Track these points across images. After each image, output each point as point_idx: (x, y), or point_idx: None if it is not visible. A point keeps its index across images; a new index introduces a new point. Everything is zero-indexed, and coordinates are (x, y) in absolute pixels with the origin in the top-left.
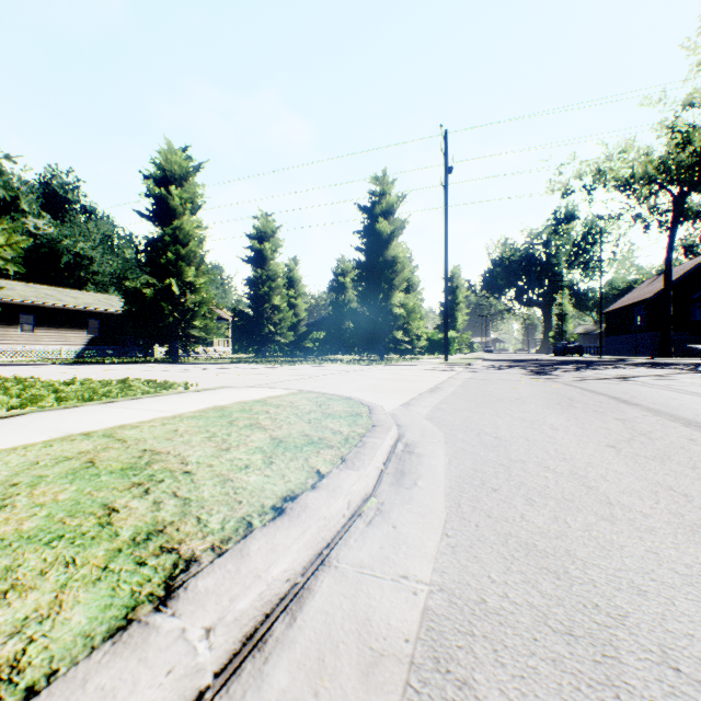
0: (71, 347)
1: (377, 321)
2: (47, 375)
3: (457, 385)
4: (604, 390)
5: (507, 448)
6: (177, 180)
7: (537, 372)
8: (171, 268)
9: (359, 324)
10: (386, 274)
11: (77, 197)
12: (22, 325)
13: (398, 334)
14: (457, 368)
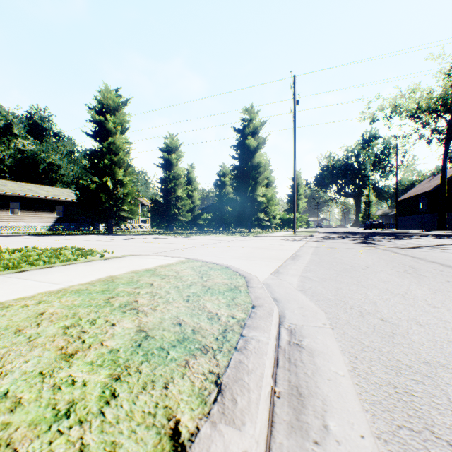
0: (44, 224)
1: (246, 206)
2: (12, 243)
3: (310, 252)
4: (429, 258)
5: (407, 339)
6: (112, 111)
7: (363, 242)
8: (107, 170)
9: (235, 208)
10: (252, 174)
11: (50, 126)
12: (13, 209)
13: (261, 215)
14: (304, 238)
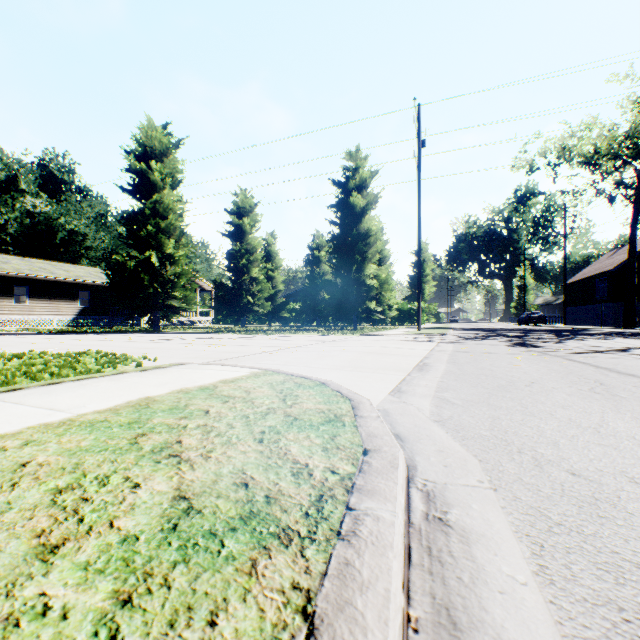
0: (63, 317)
1: (351, 292)
2: (13, 346)
3: (445, 360)
4: (622, 368)
5: (622, 510)
6: (158, 155)
7: (520, 344)
8: (151, 241)
9: (334, 295)
10: (359, 246)
11: (72, 179)
12: (19, 297)
13: (371, 304)
14: (433, 339)
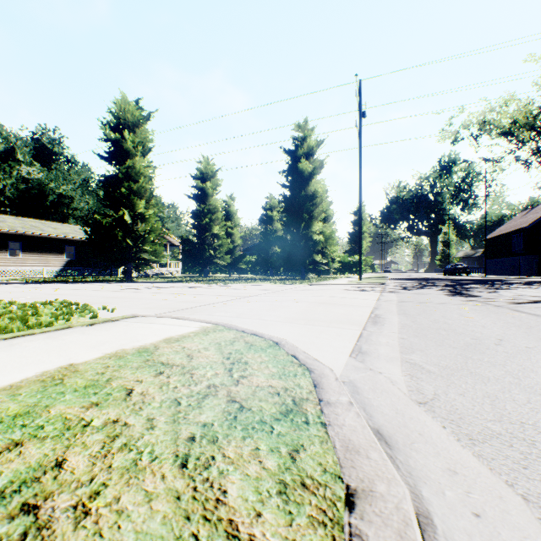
0: (51, 268)
1: (299, 246)
2: None
3: (395, 311)
4: None
5: None
6: (131, 127)
7: (457, 293)
8: (124, 201)
9: (284, 249)
10: (307, 206)
11: (61, 150)
12: (15, 251)
13: (317, 257)
14: (375, 288)
